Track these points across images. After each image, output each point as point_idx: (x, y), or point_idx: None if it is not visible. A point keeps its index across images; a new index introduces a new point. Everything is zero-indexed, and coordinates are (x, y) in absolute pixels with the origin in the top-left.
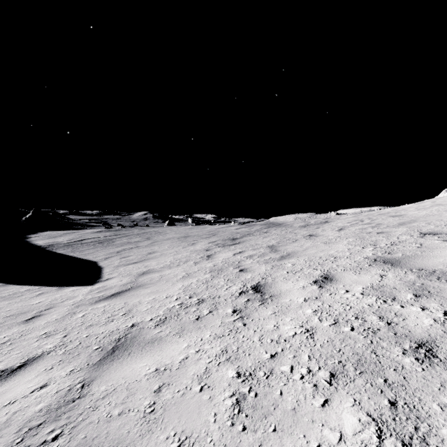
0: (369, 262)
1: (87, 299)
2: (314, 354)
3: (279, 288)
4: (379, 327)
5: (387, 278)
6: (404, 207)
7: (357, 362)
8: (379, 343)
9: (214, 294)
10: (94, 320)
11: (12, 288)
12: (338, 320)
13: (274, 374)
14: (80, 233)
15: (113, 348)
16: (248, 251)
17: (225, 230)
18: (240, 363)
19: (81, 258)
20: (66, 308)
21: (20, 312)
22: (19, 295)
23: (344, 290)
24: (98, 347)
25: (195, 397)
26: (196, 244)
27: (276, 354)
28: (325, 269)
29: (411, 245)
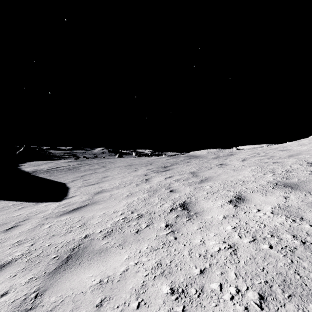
0: (272, 186)
1: (54, 212)
2: (240, 272)
3: (202, 206)
4: (295, 245)
5: (290, 199)
6: (288, 144)
7: (283, 283)
8: (300, 263)
9: (150, 210)
10: (57, 231)
11: (3, 203)
12: (256, 237)
13: (205, 291)
14: (56, 163)
15: (67, 258)
16: (175, 176)
17: (158, 160)
18: (173, 278)
19: (55, 180)
20: (38, 220)
21: (3, 223)
22: (6, 208)
23: (256, 209)
24: (55, 256)
25: None
26: (138, 170)
27: (204, 270)
28: (237, 191)
29: (303, 172)
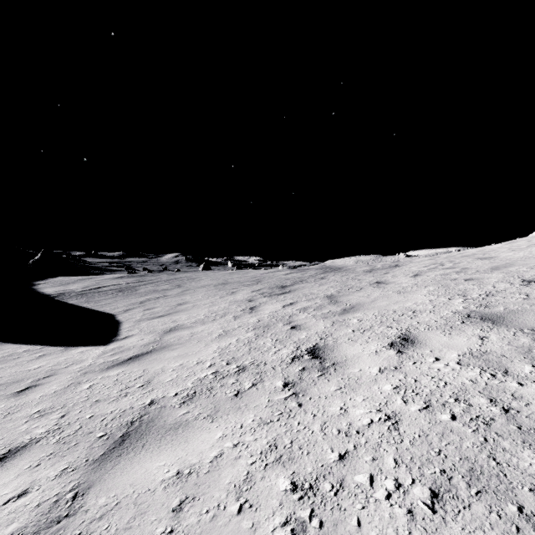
0: (460, 319)
1: (98, 364)
2: (402, 456)
3: (344, 353)
4: (493, 415)
5: (490, 341)
6: (492, 248)
7: (470, 473)
8: (498, 442)
9: (258, 359)
10: (103, 394)
11: (9, 347)
12: (430, 402)
13: (346, 487)
14: (97, 279)
15: (123, 437)
16: (301, 302)
17: (272, 275)
18: (296, 467)
19: (96, 309)
20: (70, 376)
21: (12, 380)
22: (16, 357)
23: (433, 358)
24: (103, 434)
25: (230, 522)
26: (237, 292)
27: (346, 454)
28: (403, 328)
29: (513, 296)
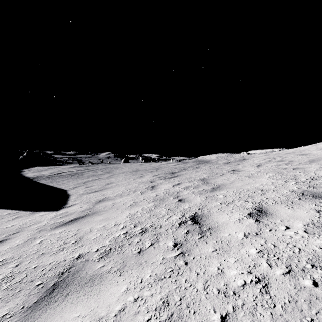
0: (297, 196)
1: (50, 224)
2: None
3: (216, 220)
4: None
5: None
6: (304, 148)
7: None
8: None
9: (156, 224)
10: (48, 248)
11: None
12: (291, 267)
13: None
14: (60, 168)
15: (53, 286)
16: (184, 182)
17: (166, 165)
18: None
19: (56, 187)
20: (30, 233)
21: None
22: (0, 218)
23: (284, 227)
24: (40, 282)
25: None
26: (143, 176)
27: (227, 316)
28: (256, 202)
29: None
